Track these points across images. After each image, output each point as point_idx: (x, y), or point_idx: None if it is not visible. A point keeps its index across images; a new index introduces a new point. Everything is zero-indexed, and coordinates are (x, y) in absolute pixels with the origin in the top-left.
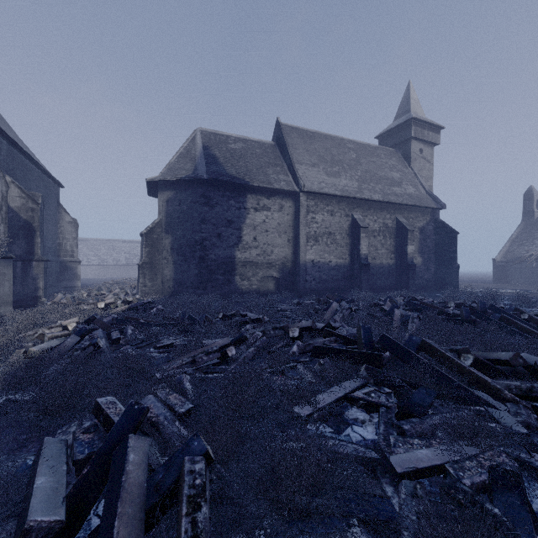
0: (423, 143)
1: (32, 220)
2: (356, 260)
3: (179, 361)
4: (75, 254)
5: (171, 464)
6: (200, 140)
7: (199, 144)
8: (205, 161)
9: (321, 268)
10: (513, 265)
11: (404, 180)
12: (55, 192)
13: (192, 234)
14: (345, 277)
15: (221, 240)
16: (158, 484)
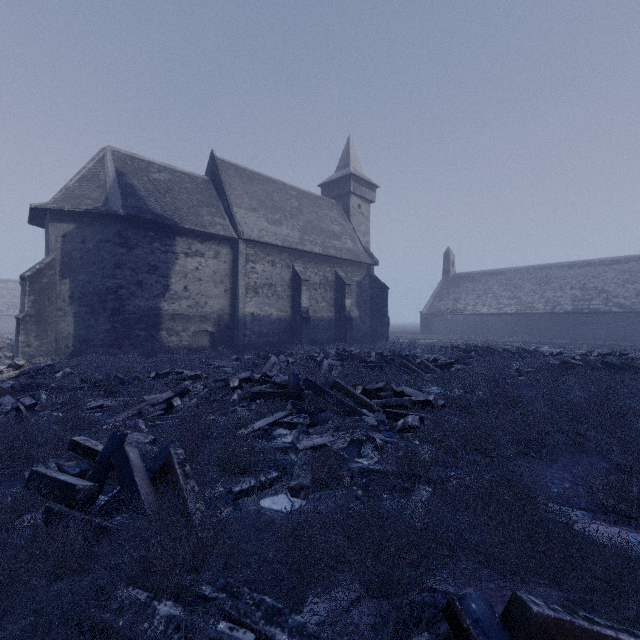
0: (361, 199)
1: None
2: (297, 313)
3: (125, 414)
4: None
5: (158, 458)
6: (112, 164)
7: (111, 168)
8: (120, 192)
9: (262, 321)
10: (434, 317)
11: (344, 234)
12: None
13: (103, 280)
14: (287, 331)
15: (143, 289)
16: (151, 468)
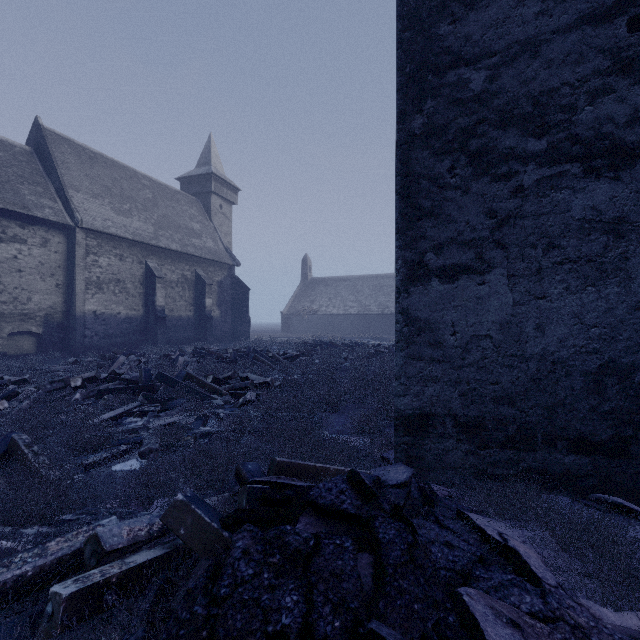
0: (223, 199)
1: None
2: (151, 312)
3: None
4: None
5: None
6: None
7: None
8: None
9: (107, 321)
10: (294, 317)
11: (205, 232)
12: None
13: None
14: (139, 331)
15: None
16: None
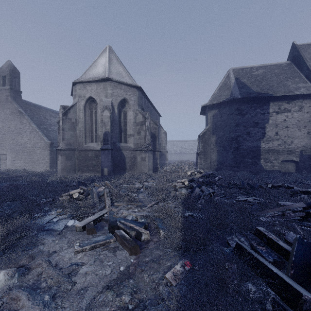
0: None
1: (155, 133)
2: None
3: (271, 212)
4: (165, 148)
5: None
6: (232, 75)
7: (232, 78)
8: (238, 87)
9: None
10: None
11: None
12: (158, 120)
13: (229, 133)
14: None
15: (250, 136)
16: None
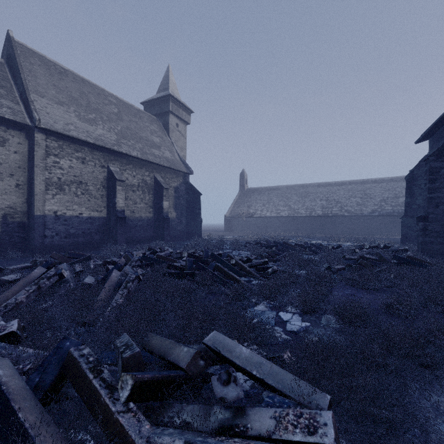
0: (179, 119)
1: None
2: (112, 212)
3: None
4: None
5: None
6: None
7: None
8: None
9: (68, 221)
10: (234, 219)
11: (163, 145)
12: None
13: None
14: (101, 231)
15: None
16: None
